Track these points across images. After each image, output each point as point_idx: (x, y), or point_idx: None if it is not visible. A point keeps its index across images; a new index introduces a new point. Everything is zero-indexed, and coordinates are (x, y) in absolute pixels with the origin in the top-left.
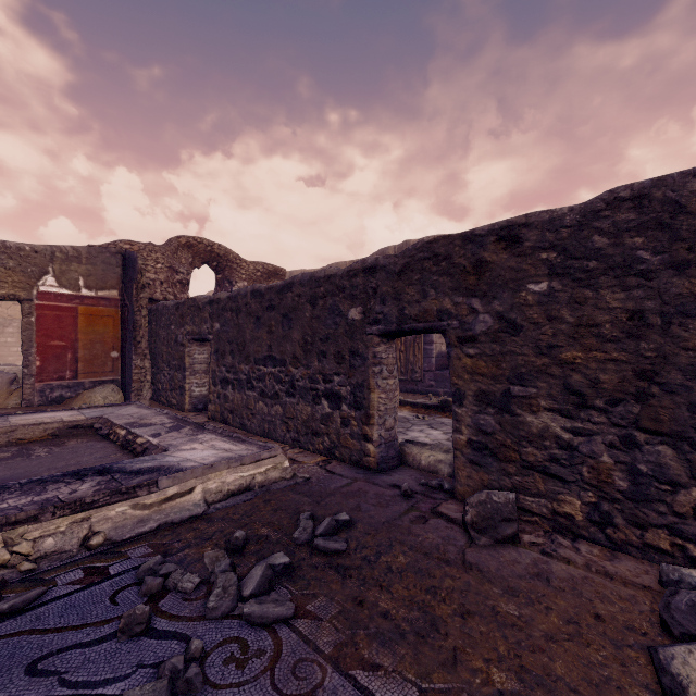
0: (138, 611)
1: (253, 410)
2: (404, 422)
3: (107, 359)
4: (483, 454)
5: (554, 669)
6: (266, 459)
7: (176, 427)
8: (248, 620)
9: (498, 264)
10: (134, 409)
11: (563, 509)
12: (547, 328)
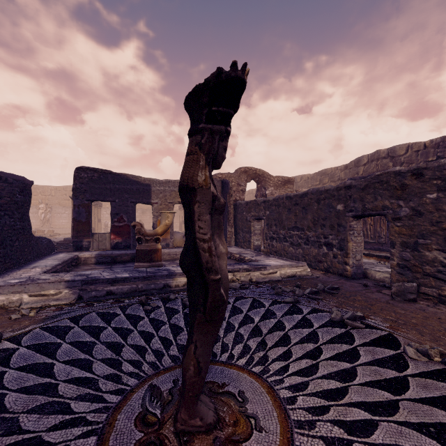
0: (279, 290)
1: (287, 251)
2: (370, 264)
3: None
4: (404, 269)
5: (410, 320)
6: (301, 266)
7: (258, 255)
8: (308, 297)
9: (412, 186)
10: (235, 248)
11: (444, 293)
12: (436, 214)
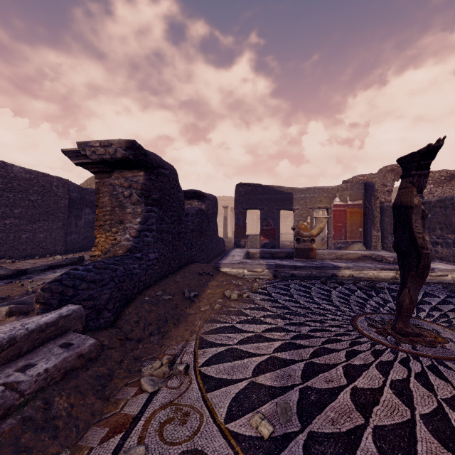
0: (453, 288)
1: None
2: None
3: (357, 231)
4: None
5: None
6: None
7: None
8: None
9: None
10: (385, 252)
11: None
12: None
